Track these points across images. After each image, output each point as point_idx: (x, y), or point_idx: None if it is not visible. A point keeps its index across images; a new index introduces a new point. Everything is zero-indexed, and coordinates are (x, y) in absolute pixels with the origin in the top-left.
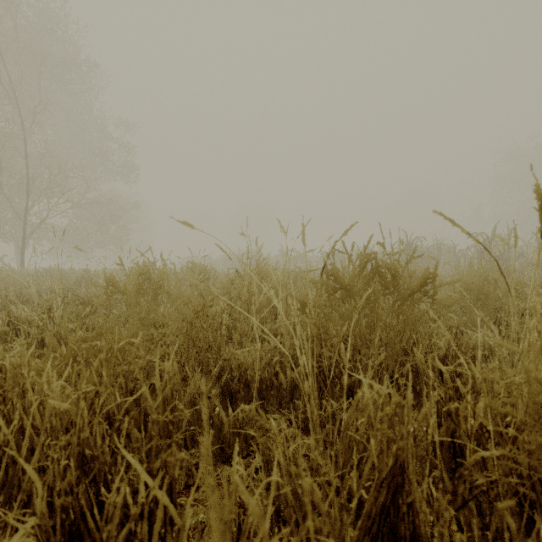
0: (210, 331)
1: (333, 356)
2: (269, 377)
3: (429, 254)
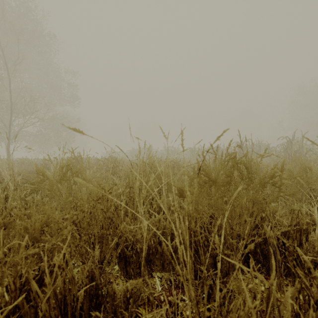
0: (108, 213)
1: (203, 232)
2: (155, 245)
3: (253, 149)
